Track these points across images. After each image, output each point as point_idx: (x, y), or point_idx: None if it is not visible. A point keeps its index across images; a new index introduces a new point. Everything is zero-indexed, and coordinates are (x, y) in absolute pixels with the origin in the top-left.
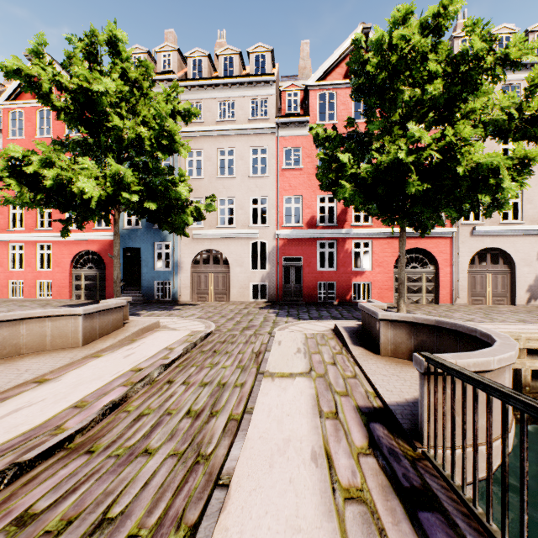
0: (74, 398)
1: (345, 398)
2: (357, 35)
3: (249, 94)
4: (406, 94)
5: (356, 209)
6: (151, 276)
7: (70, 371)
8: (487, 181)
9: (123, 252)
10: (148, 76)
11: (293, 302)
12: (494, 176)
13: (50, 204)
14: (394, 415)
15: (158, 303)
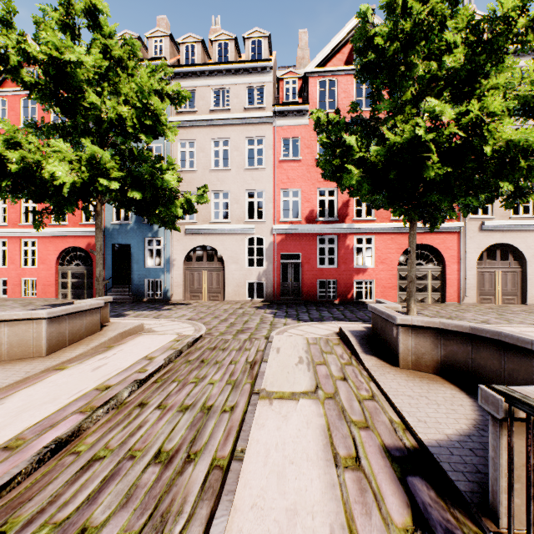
0: (9, 432)
1: (366, 433)
2: (363, 8)
3: (244, 81)
4: (420, 68)
5: (356, 205)
6: (141, 274)
7: (20, 390)
8: (514, 164)
9: (111, 248)
10: (134, 57)
11: (292, 301)
12: (526, 158)
13: (18, 192)
14: (439, 465)
15: (148, 303)
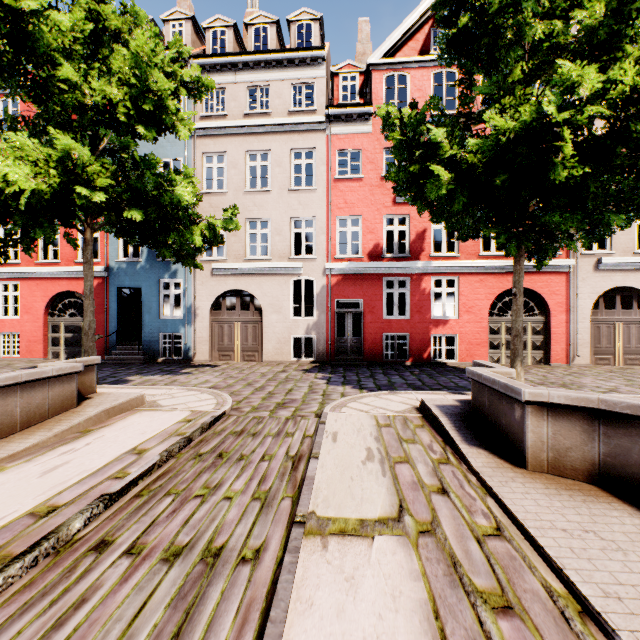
0: None
1: (511, 625)
2: None
3: (289, 76)
4: (538, 29)
5: None
6: (155, 327)
7: None
8: None
9: (116, 294)
10: None
11: (350, 362)
12: None
13: None
14: None
15: (163, 364)
